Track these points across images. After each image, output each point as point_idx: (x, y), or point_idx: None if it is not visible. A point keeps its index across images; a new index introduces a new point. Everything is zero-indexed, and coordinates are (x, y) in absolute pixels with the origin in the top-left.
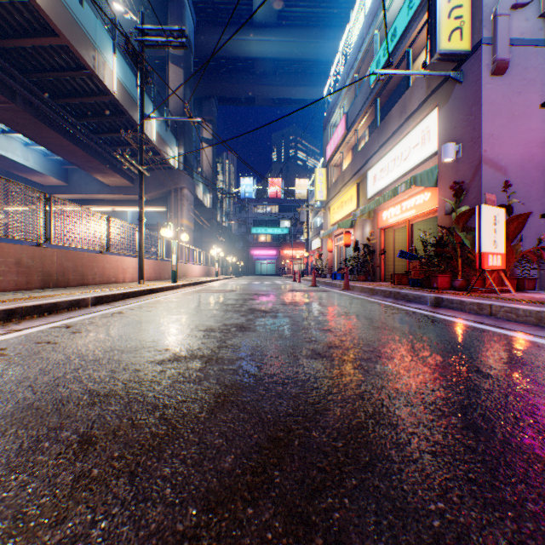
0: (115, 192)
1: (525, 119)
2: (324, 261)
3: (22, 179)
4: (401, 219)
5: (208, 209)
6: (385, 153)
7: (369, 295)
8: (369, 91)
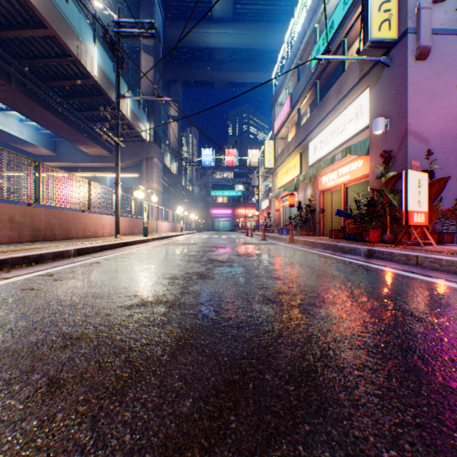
0: (96, 160)
1: (444, 97)
2: (272, 219)
3: (18, 149)
4: (337, 183)
5: (174, 175)
6: (324, 127)
7: (310, 248)
8: (310, 75)
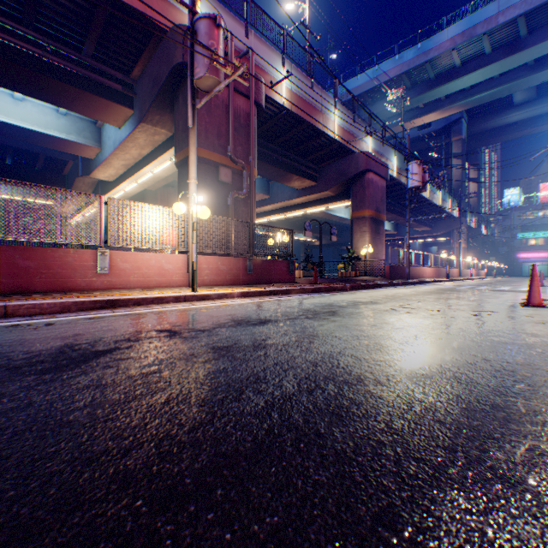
0: (420, 233)
1: None
2: None
3: None
4: None
5: (472, 229)
6: None
7: None
8: None
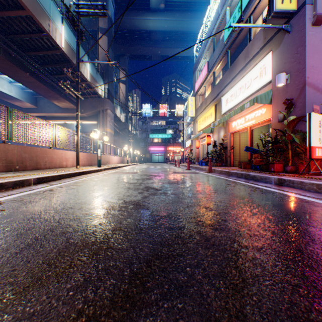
0: (65, 111)
1: None
2: (194, 154)
3: (9, 104)
4: (245, 126)
5: (123, 123)
6: (234, 84)
7: (226, 176)
8: (223, 46)
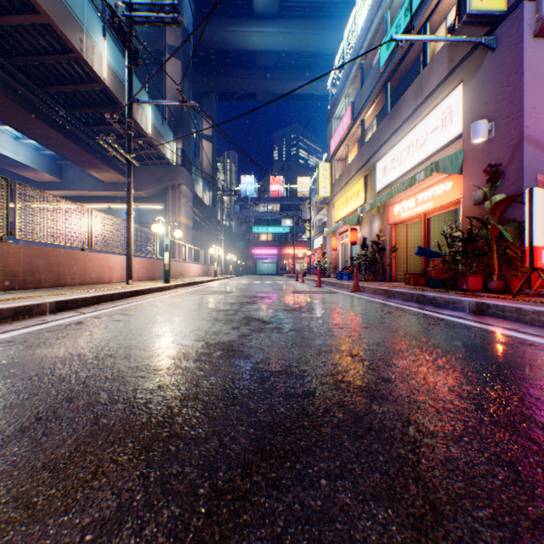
0: (110, 188)
1: None
2: (328, 260)
3: (14, 175)
4: (416, 212)
5: (208, 207)
6: (397, 141)
7: (385, 298)
8: (378, 75)
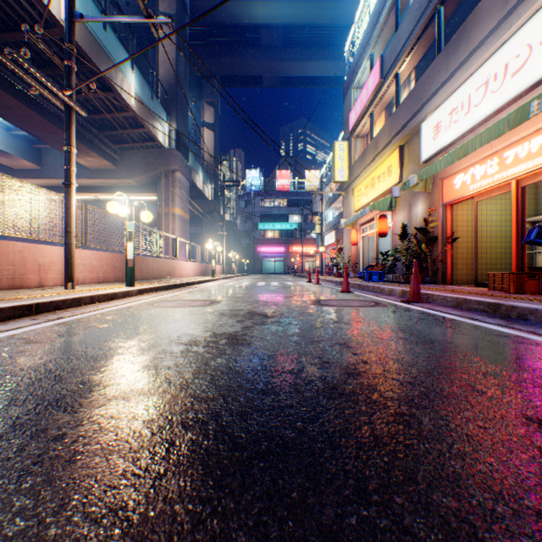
0: (95, 175)
1: None
2: (345, 257)
3: None
4: (502, 179)
5: (209, 201)
6: (462, 81)
7: (511, 324)
8: (426, 0)
